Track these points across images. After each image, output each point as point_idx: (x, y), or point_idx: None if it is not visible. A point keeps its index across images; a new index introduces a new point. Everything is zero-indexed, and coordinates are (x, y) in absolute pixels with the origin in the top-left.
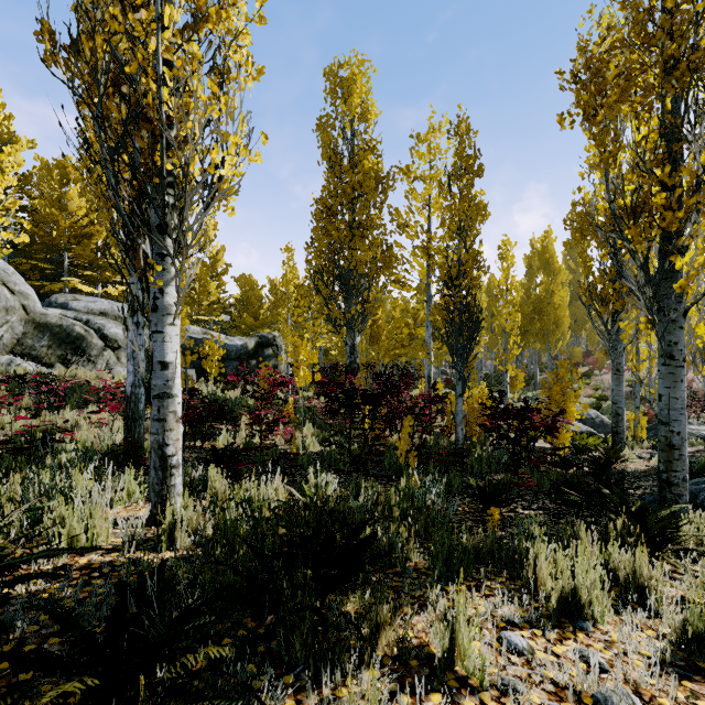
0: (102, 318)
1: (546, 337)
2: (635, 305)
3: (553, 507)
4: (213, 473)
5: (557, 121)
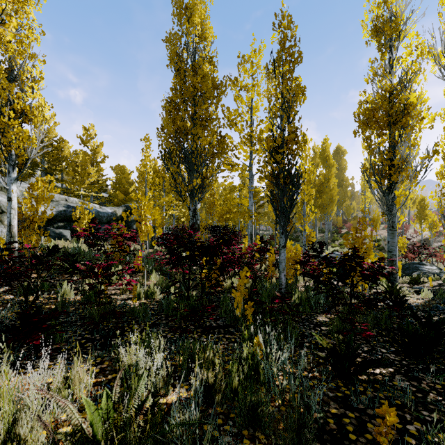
0: None
1: (325, 209)
2: (407, 178)
3: (395, 359)
4: None
5: None
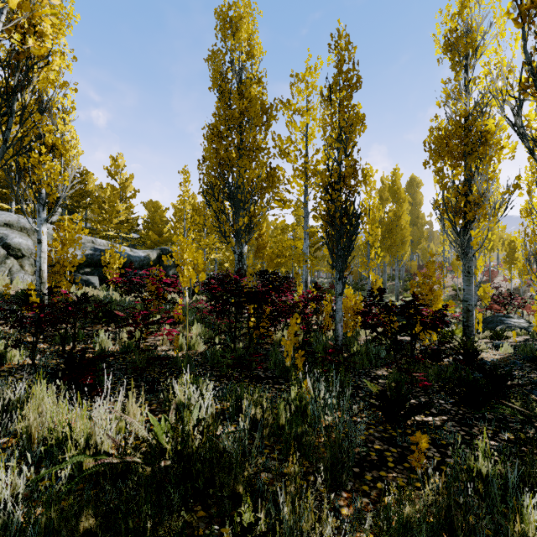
0: (7, 229)
1: (395, 252)
2: (484, 216)
3: (452, 409)
4: (38, 393)
5: None
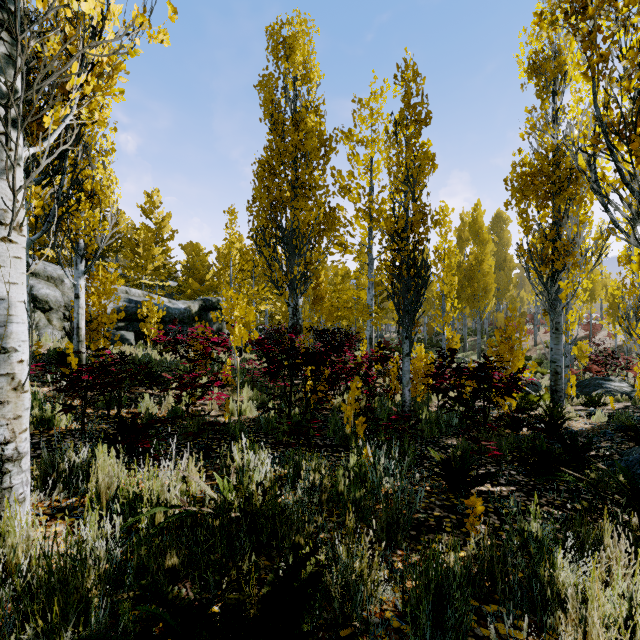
0: (32, 279)
1: (476, 302)
2: (574, 264)
3: (523, 480)
4: (101, 456)
5: (535, 23)
